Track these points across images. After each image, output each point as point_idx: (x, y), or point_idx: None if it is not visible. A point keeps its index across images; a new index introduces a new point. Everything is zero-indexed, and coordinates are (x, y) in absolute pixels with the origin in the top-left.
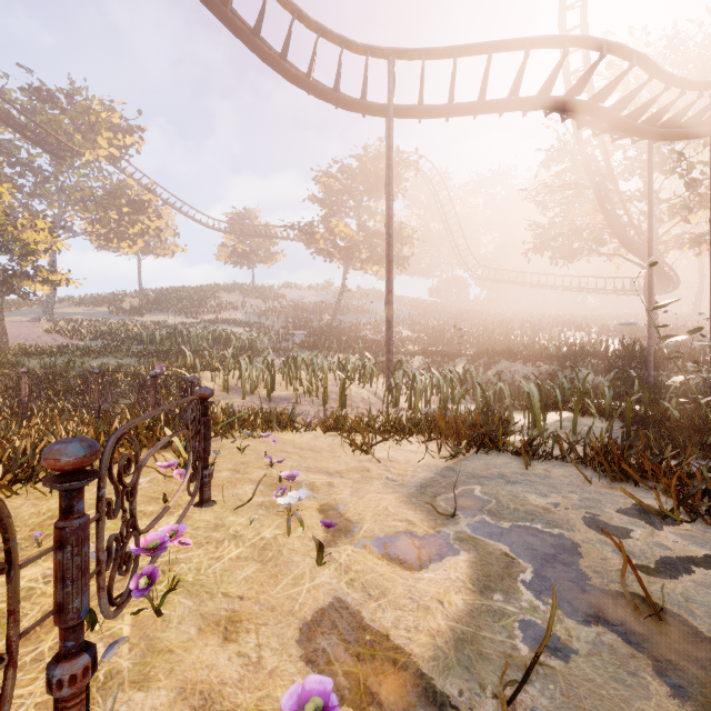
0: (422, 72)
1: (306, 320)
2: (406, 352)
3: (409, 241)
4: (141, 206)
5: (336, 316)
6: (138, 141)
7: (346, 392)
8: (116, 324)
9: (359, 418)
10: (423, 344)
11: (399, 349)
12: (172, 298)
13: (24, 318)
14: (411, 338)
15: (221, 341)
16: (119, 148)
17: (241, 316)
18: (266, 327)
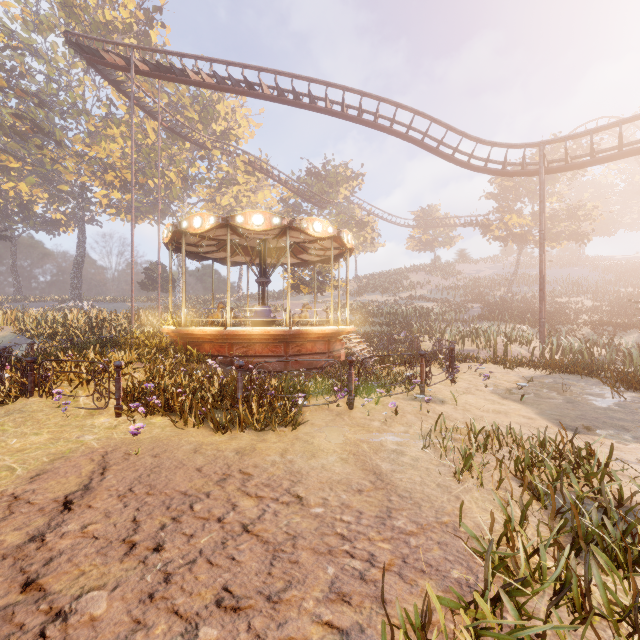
0: (565, 149)
1: (482, 294)
2: (574, 323)
3: (588, 218)
4: (363, 225)
5: (510, 289)
6: (360, 182)
7: (508, 349)
8: (355, 305)
9: (511, 359)
10: (602, 315)
11: (571, 319)
12: (377, 281)
13: (303, 301)
14: (589, 308)
15: (423, 316)
16: (349, 190)
17: (427, 292)
18: (448, 301)
